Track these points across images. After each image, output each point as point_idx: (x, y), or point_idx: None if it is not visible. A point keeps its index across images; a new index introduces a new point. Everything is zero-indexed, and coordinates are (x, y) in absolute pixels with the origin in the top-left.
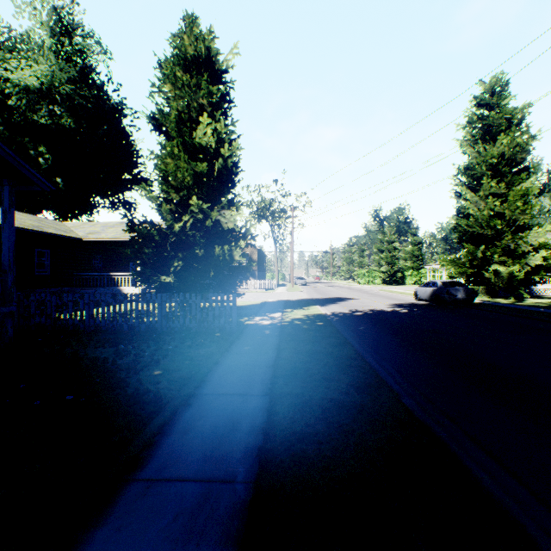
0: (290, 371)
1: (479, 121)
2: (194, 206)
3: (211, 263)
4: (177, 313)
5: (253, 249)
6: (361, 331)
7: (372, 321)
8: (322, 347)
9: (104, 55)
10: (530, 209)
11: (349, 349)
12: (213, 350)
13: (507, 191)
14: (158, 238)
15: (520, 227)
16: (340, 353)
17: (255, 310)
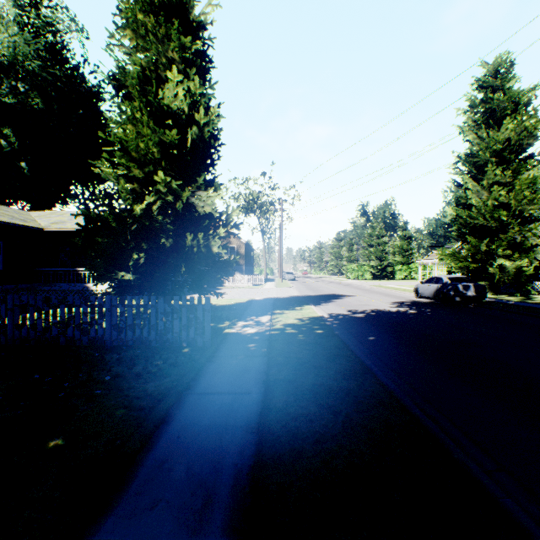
0: (287, 445)
1: (482, 105)
2: (160, 184)
3: (182, 255)
4: (132, 322)
5: (240, 242)
6: (373, 342)
7: (381, 327)
8: (331, 378)
9: (79, 33)
10: (539, 199)
11: (373, 383)
12: (170, 384)
13: (512, 180)
14: (116, 224)
15: (526, 219)
16: (361, 392)
17: (239, 311)
